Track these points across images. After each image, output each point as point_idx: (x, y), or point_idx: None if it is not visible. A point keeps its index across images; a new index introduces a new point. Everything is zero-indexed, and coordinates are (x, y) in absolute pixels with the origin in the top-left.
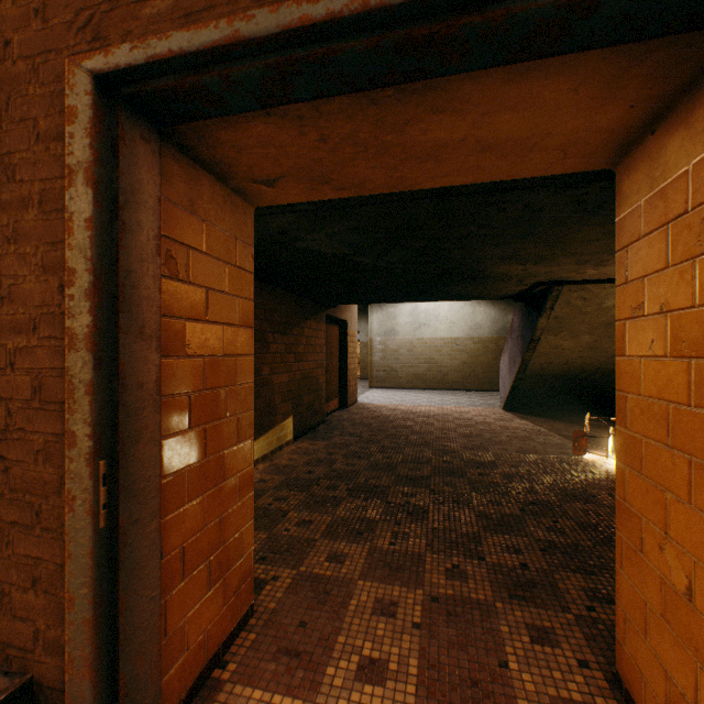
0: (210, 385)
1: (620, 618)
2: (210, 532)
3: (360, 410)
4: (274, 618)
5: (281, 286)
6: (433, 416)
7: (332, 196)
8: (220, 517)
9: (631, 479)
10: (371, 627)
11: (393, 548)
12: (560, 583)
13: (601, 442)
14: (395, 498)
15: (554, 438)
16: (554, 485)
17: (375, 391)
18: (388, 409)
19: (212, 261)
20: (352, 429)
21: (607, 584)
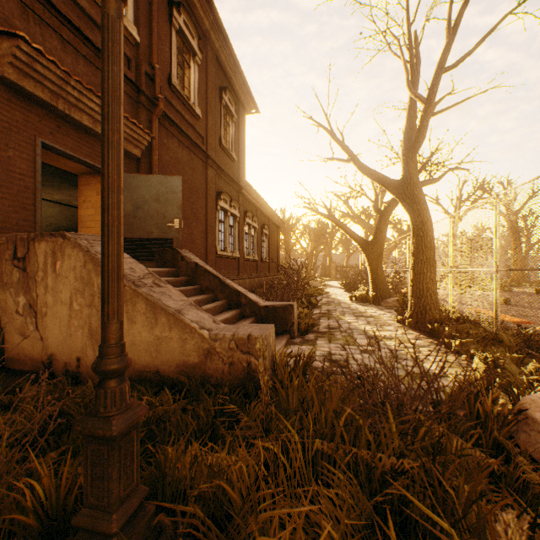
0: None
1: None
2: None
3: None
4: None
5: None
6: None
7: None
8: None
9: (83, 229)
10: None
11: None
12: None
13: None
14: None
15: None
16: None
17: None
18: None
19: None
20: None
21: None
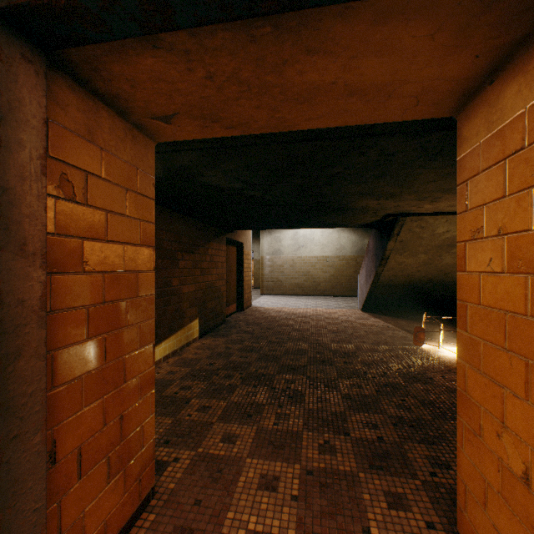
0: (110, 298)
1: (461, 489)
2: (110, 431)
3: (253, 312)
4: (173, 498)
5: (188, 214)
6: (309, 316)
7: (223, 134)
8: (121, 415)
9: (471, 374)
10: (256, 502)
11: (276, 428)
12: (409, 453)
13: (433, 335)
14: (279, 384)
15: (400, 332)
16: (401, 370)
17: (265, 297)
18: (275, 311)
19: (112, 186)
20: (246, 328)
21: (445, 452)
